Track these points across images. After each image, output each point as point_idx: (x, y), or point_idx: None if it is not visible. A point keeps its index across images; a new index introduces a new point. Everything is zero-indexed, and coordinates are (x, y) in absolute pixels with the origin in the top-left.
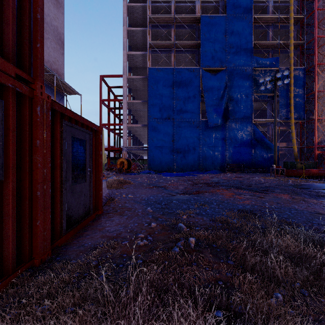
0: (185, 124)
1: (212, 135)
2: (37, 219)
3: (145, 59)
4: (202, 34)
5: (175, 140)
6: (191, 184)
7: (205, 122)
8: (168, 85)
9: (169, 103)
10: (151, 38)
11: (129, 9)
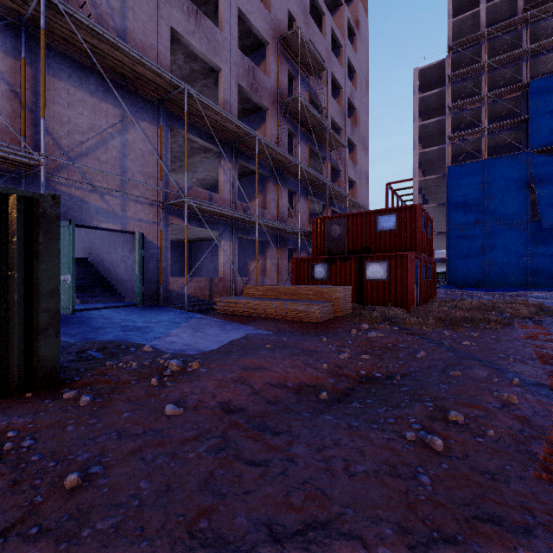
0: (502, 227)
1: (550, 239)
2: (432, 290)
3: (442, 151)
4: (532, 105)
5: (486, 249)
6: (498, 295)
7: (538, 223)
8: (476, 182)
9: (478, 204)
10: (450, 126)
11: (420, 99)
